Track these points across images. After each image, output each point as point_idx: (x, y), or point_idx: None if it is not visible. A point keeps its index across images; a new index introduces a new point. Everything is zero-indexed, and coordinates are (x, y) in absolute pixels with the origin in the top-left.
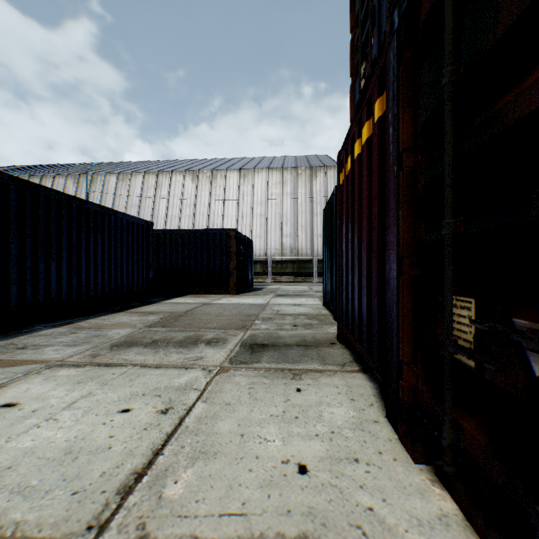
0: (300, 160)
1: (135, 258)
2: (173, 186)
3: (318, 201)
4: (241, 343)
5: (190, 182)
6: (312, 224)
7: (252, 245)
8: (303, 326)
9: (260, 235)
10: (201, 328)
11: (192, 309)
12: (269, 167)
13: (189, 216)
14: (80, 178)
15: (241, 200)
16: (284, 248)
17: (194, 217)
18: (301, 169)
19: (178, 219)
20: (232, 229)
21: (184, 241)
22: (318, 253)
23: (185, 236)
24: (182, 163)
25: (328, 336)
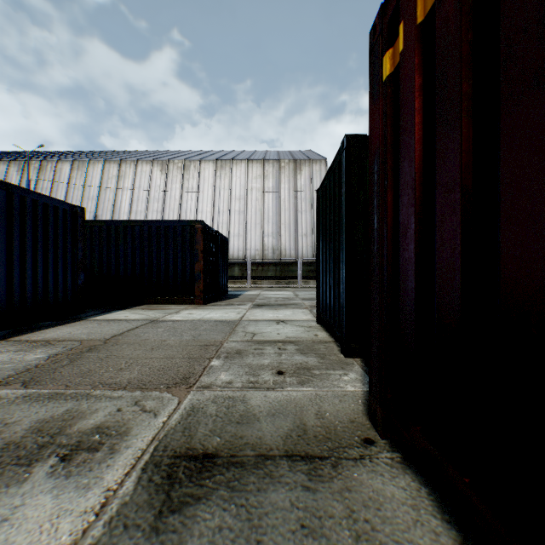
0: (283, 154)
1: (50, 257)
2: (138, 177)
3: (303, 197)
4: (153, 449)
5: (159, 173)
6: (296, 222)
7: (227, 243)
8: (295, 373)
9: (239, 234)
10: (99, 387)
11: (123, 333)
12: (249, 158)
13: (156, 211)
14: (26, 166)
15: (217, 194)
16: (265, 249)
17: (163, 213)
18: (285, 162)
19: (145, 214)
20: (198, 221)
21: (135, 235)
22: (303, 254)
23: (136, 229)
24: (151, 154)
25: (349, 408)
